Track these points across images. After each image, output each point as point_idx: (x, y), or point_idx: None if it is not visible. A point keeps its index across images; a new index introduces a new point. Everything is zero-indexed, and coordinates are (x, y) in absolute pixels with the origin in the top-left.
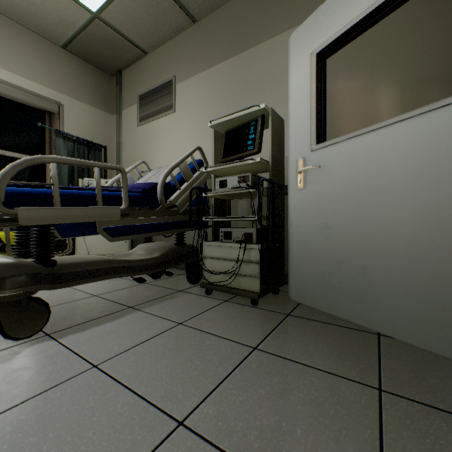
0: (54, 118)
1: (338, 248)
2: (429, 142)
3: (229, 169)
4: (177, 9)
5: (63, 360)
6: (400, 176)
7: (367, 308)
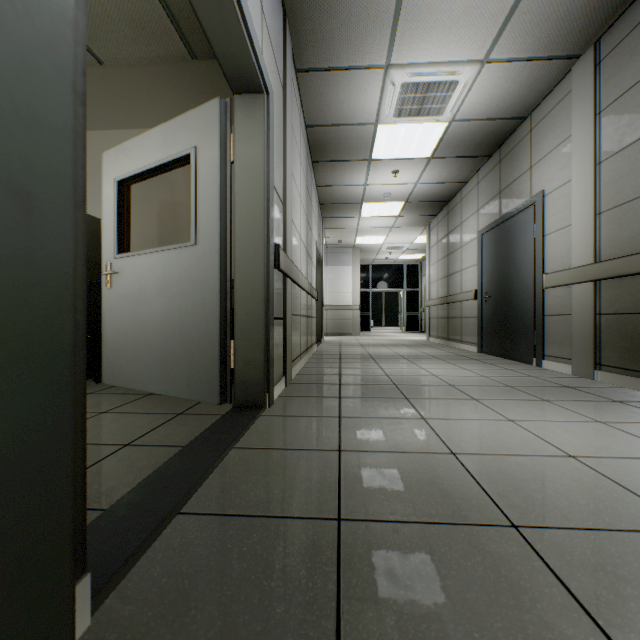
0: None
1: (130, 336)
2: (163, 269)
3: None
4: None
5: None
6: (154, 287)
7: (142, 377)
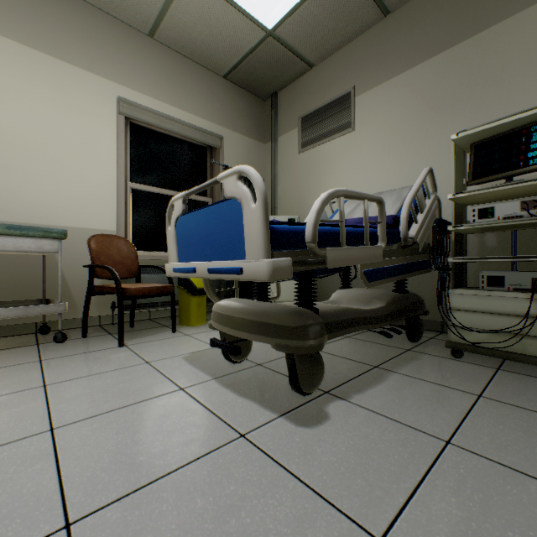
0: (214, 154)
1: None
2: None
3: (495, 192)
4: (369, 3)
5: (393, 428)
6: None
7: None
